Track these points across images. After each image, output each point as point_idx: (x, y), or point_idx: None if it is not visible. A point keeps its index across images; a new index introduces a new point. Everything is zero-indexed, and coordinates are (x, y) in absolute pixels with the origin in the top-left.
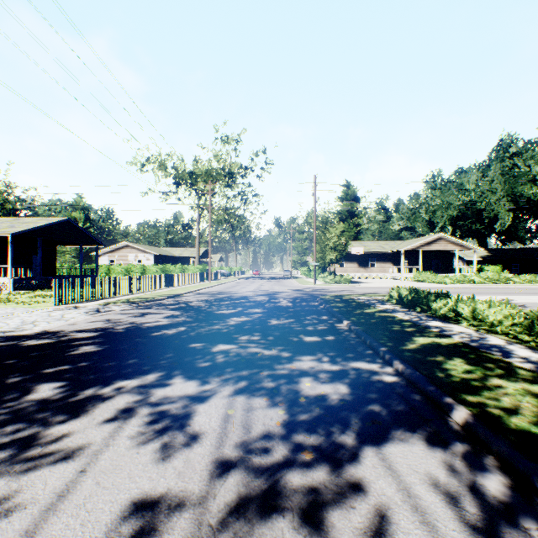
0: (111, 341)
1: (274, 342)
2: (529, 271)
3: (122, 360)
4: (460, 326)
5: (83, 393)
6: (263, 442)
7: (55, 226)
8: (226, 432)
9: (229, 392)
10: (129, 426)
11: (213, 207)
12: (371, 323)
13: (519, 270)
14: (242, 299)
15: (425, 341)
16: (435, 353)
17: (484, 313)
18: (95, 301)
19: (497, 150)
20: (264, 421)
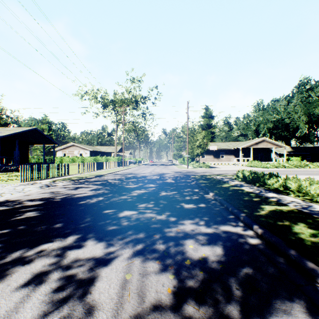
0: (49, 208)
1: (163, 209)
2: (316, 160)
3: (52, 224)
4: (289, 197)
5: (10, 256)
6: (156, 316)
7: (27, 132)
8: (122, 302)
9: (128, 254)
10: (36, 294)
11: (125, 121)
12: (228, 194)
13: (310, 160)
14: (142, 178)
15: (271, 208)
16: (281, 218)
17: (307, 188)
18: (48, 179)
19: (298, 87)
20: (156, 288)
